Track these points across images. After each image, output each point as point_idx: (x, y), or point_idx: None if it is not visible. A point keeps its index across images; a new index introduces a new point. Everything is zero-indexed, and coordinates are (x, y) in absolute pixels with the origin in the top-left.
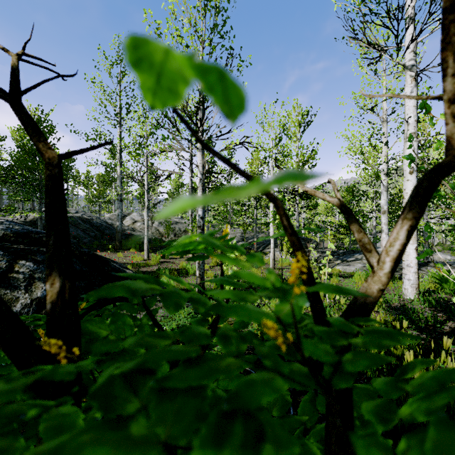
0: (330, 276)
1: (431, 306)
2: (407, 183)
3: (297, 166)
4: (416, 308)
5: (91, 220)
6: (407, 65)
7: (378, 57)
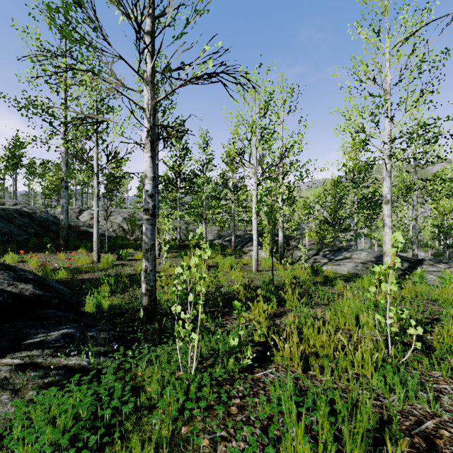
0: (328, 280)
1: None
2: None
3: (282, 151)
4: None
5: (33, 213)
6: None
7: None
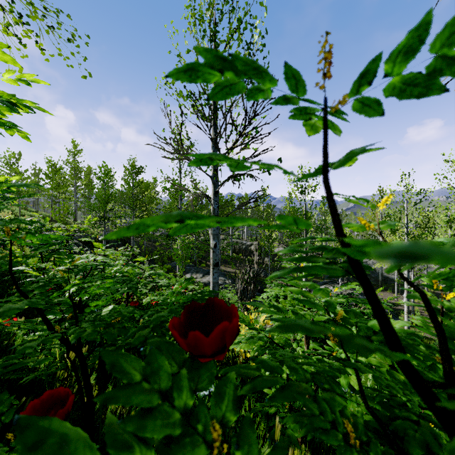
0: None
1: None
2: None
3: None
4: None
5: None
6: None
7: None
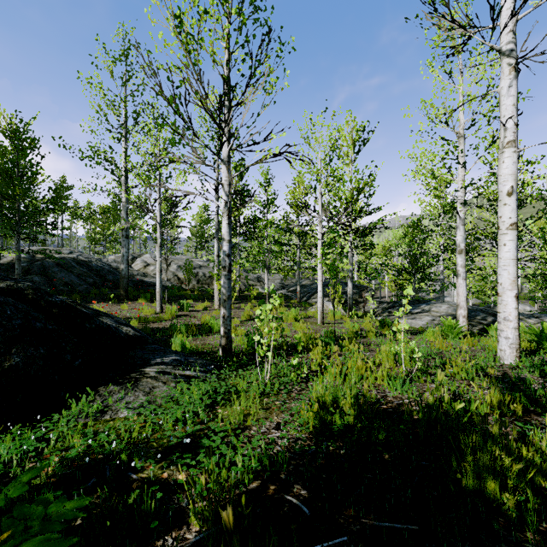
0: (395, 333)
1: (543, 374)
2: (504, 209)
3: (351, 194)
4: (525, 378)
5: (89, 262)
6: (503, 49)
7: (462, 44)
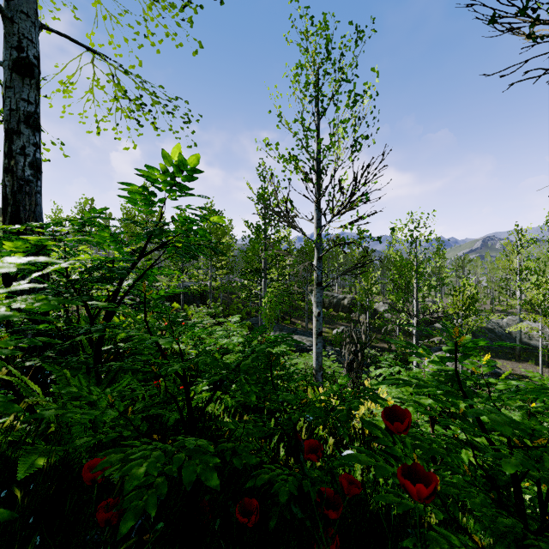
0: None
1: None
2: None
3: None
4: None
5: (493, 329)
6: None
7: None
